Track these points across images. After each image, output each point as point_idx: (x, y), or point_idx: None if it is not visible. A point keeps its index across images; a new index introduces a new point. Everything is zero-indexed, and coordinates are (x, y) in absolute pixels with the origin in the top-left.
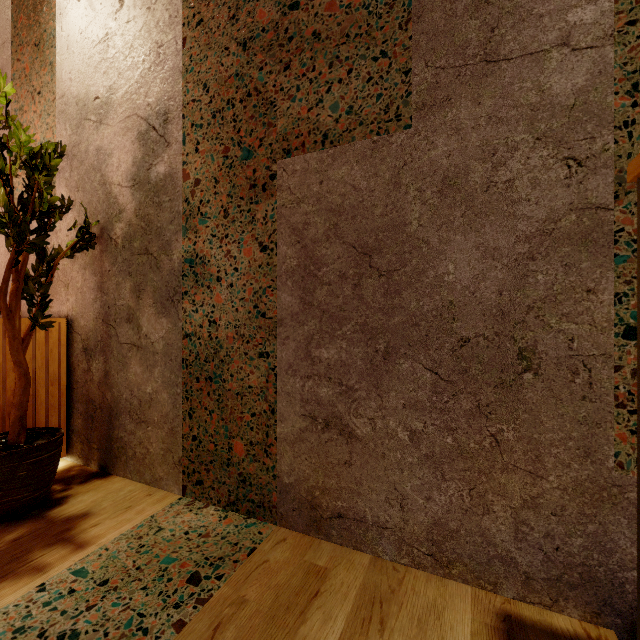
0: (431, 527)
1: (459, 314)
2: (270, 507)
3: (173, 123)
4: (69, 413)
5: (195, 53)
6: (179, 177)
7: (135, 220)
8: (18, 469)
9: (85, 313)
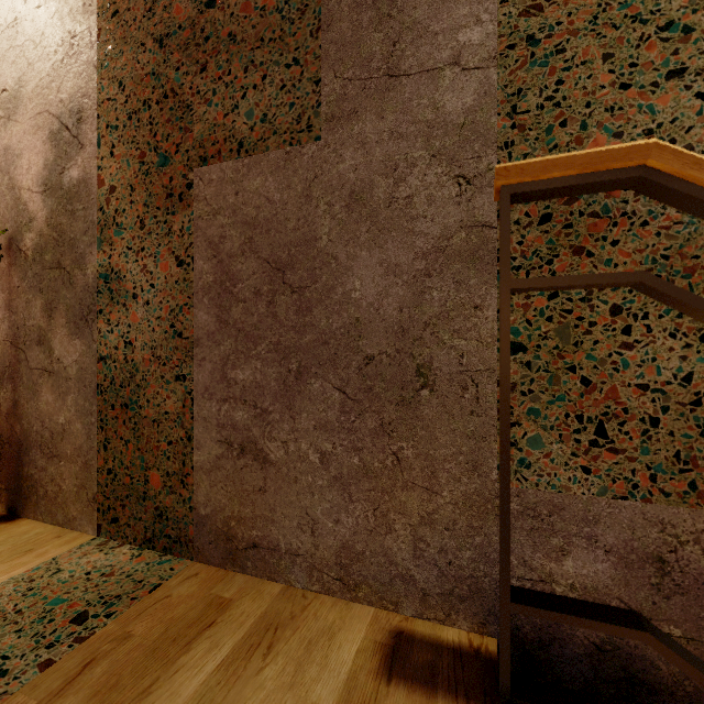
0: (340, 551)
1: (365, 331)
2: (187, 542)
3: (87, 123)
4: None
5: (110, 47)
6: (93, 183)
7: (47, 230)
8: None
9: None
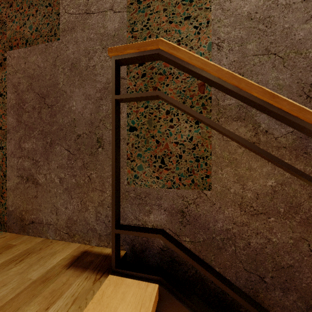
0: (67, 220)
1: (77, 124)
2: (4, 223)
3: None
4: None
5: None
6: None
7: None
8: None
9: None
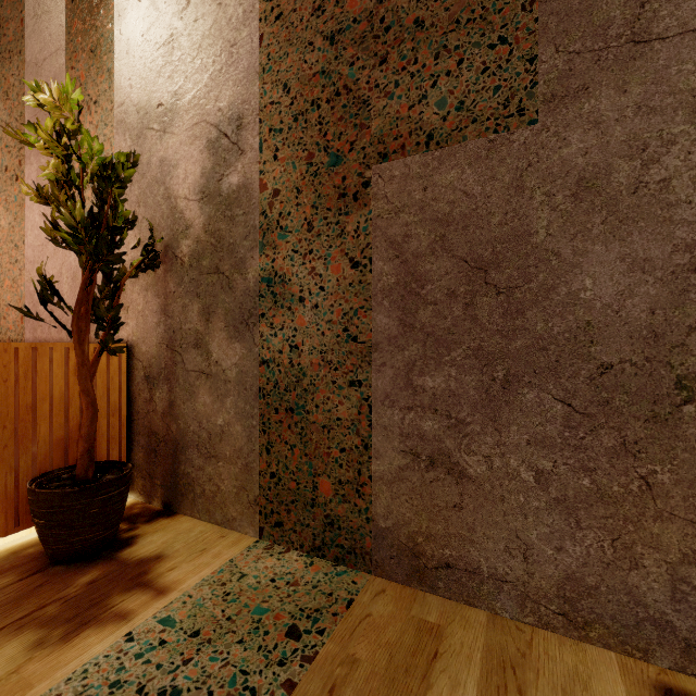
0: (563, 582)
1: (599, 336)
2: (363, 554)
3: (248, 129)
4: (129, 446)
5: (273, 50)
6: (255, 188)
7: (204, 236)
8: (90, 506)
9: (147, 338)
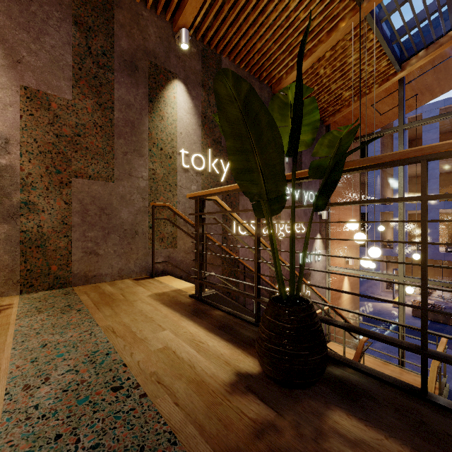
0: (119, 270)
1: (125, 224)
2: (69, 282)
3: (13, 145)
4: None
5: (29, 125)
6: (17, 168)
7: None
8: None
9: None
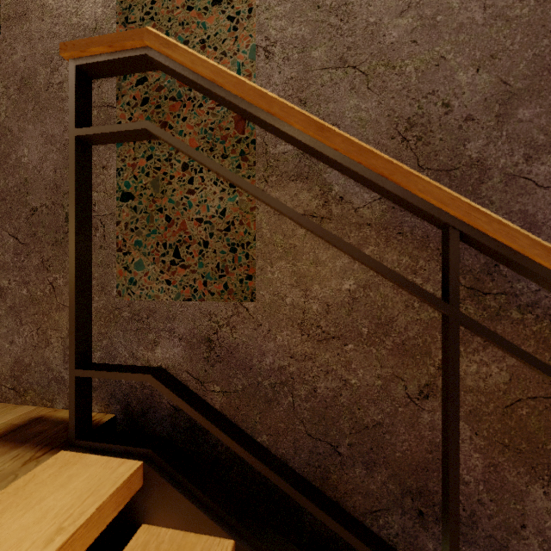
0: (14, 365)
1: (31, 189)
2: None
3: None
4: None
5: None
6: None
7: None
8: None
9: None
